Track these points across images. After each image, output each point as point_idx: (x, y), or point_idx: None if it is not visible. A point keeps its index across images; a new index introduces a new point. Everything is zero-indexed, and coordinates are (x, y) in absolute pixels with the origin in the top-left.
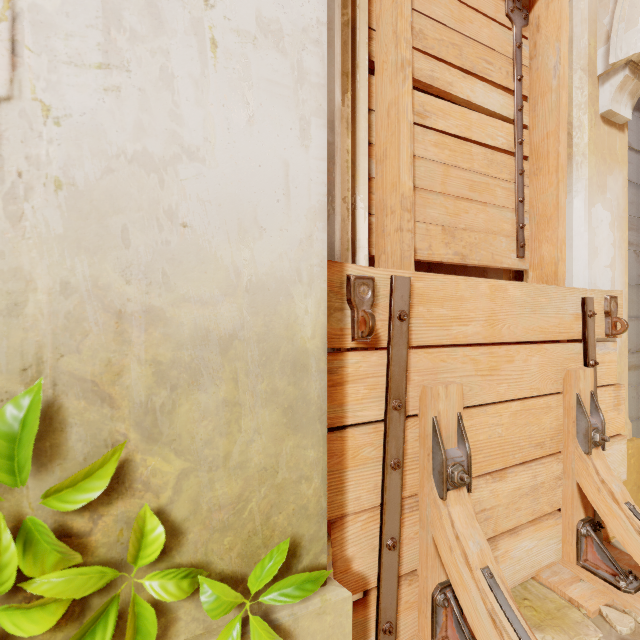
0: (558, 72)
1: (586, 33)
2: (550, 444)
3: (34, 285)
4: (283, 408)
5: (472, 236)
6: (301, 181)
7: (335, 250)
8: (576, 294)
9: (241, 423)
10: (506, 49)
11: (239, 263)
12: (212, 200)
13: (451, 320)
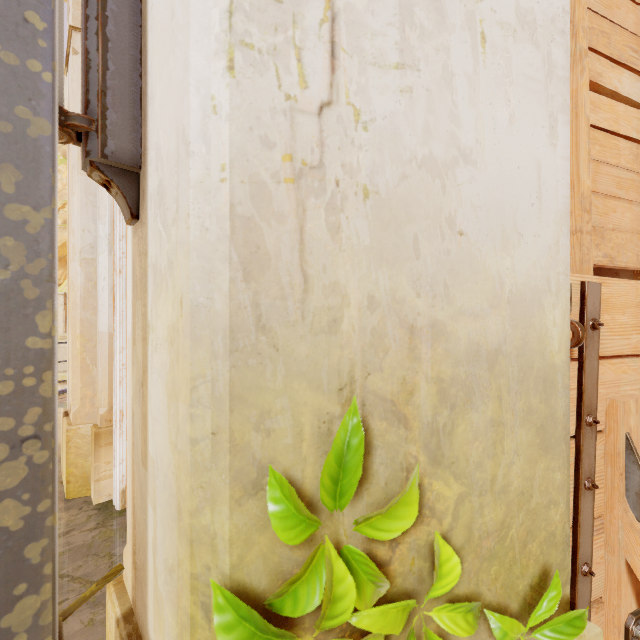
0: None
1: None
2: None
3: (347, 300)
4: (536, 427)
5: (619, 237)
6: (550, 183)
7: None
8: None
9: (504, 444)
10: None
11: (502, 272)
12: (481, 205)
13: (631, 328)
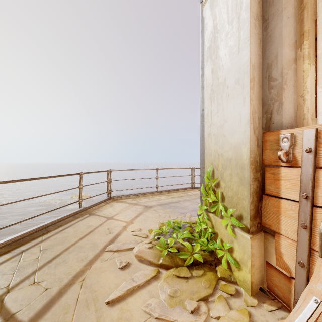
0: None
1: None
2: None
3: (212, 151)
4: (239, 178)
5: None
6: (243, 116)
7: (282, 125)
8: None
9: (232, 179)
10: None
11: (232, 142)
12: (228, 129)
13: None
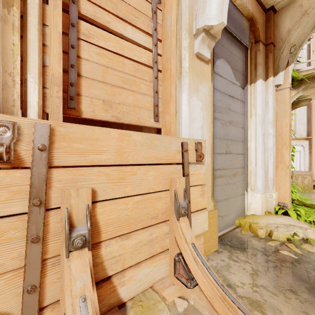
0: (171, 28)
1: (187, 12)
2: (161, 216)
3: None
4: None
5: (124, 107)
6: None
7: None
8: (178, 140)
9: None
10: (147, 12)
11: None
12: None
13: (88, 151)
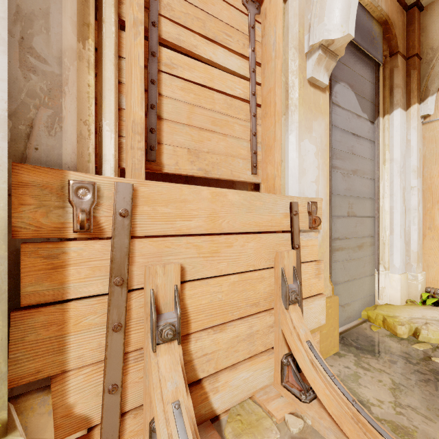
0: (275, 47)
1: (297, 23)
2: (264, 303)
3: None
4: None
5: (214, 157)
6: None
7: (63, 160)
8: (285, 200)
9: None
10: (243, 28)
11: None
12: None
13: (175, 217)
